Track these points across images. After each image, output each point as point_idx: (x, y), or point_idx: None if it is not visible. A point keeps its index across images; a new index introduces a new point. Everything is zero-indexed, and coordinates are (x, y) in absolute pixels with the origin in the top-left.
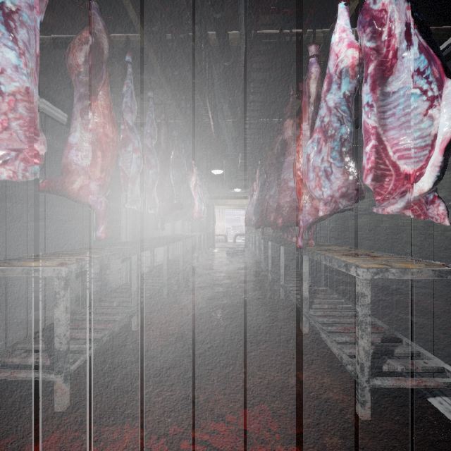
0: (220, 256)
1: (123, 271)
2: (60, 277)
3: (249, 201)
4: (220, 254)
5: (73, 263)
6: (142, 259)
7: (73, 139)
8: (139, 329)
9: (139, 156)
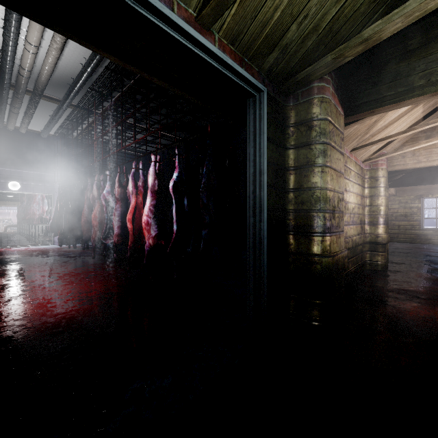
0: None
1: None
2: None
3: (21, 205)
4: None
5: None
6: None
7: None
8: None
9: None
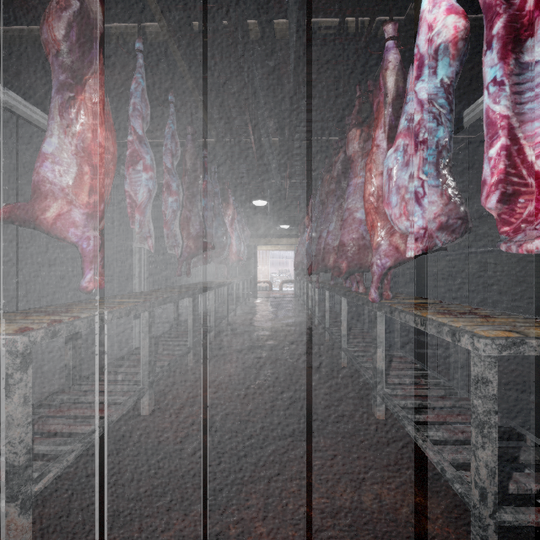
0: (263, 308)
1: (136, 331)
2: (15, 352)
3: (300, 240)
4: (263, 305)
5: (40, 329)
6: (166, 312)
7: (50, 147)
8: (152, 413)
9: (153, 176)
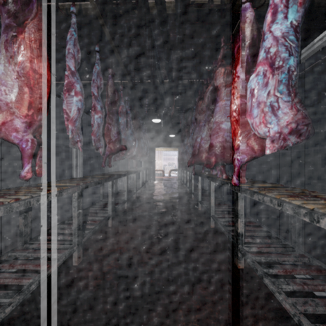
0: (158, 187)
1: None
2: None
3: (181, 144)
4: (158, 185)
5: None
6: (97, 190)
7: None
8: (80, 263)
9: (81, 98)
